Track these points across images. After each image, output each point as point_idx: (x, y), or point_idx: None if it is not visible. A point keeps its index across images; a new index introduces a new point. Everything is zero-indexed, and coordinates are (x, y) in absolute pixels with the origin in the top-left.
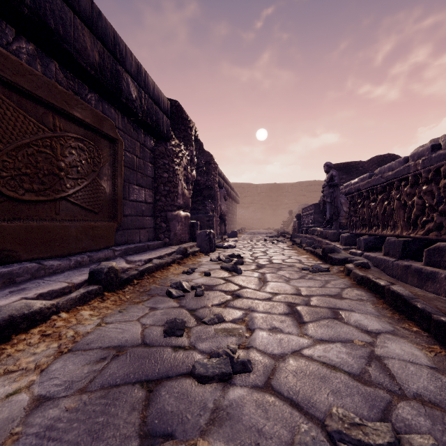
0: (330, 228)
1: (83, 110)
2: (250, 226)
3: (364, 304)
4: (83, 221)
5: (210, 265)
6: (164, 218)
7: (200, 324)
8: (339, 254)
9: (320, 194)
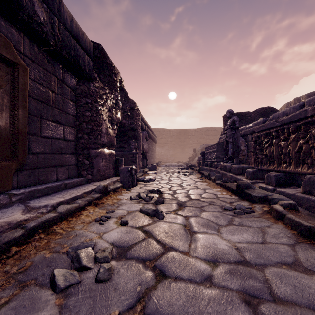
0: (232, 163)
1: None
2: (165, 160)
3: None
4: None
5: (129, 206)
6: (86, 155)
7: None
8: (254, 190)
9: (215, 137)
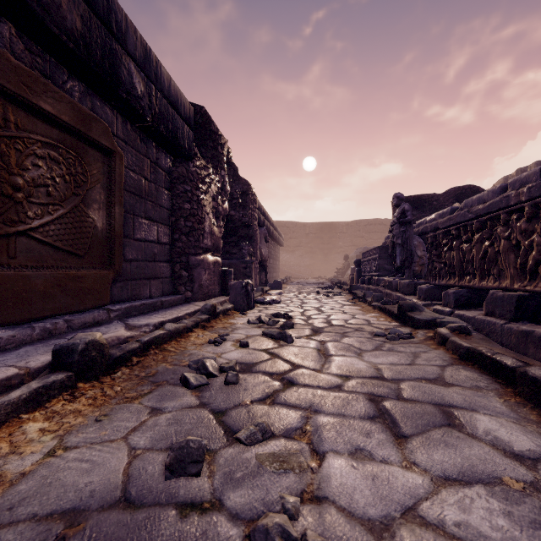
0: (401, 277)
1: (57, 101)
2: (296, 274)
3: (486, 397)
4: (57, 269)
5: (247, 330)
6: (184, 264)
7: (232, 443)
8: (422, 312)
9: (382, 235)
